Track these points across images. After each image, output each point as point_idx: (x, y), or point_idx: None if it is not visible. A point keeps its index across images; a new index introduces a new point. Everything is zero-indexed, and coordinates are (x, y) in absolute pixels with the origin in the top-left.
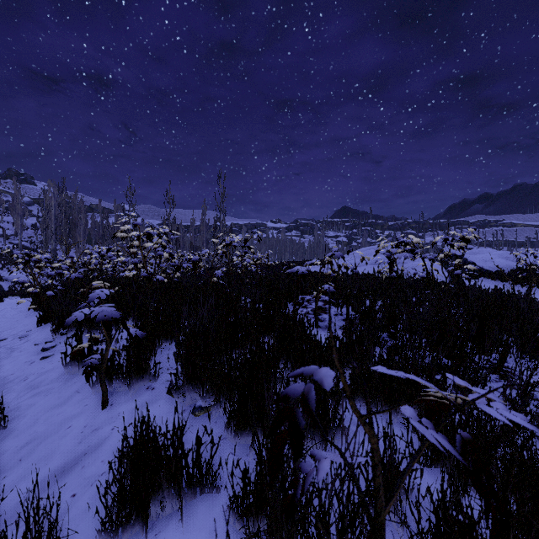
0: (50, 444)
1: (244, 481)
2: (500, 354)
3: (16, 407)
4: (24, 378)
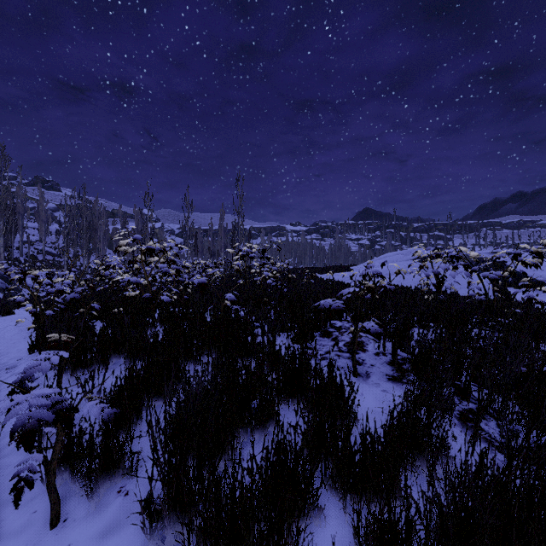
0: None
1: None
2: None
3: None
4: None
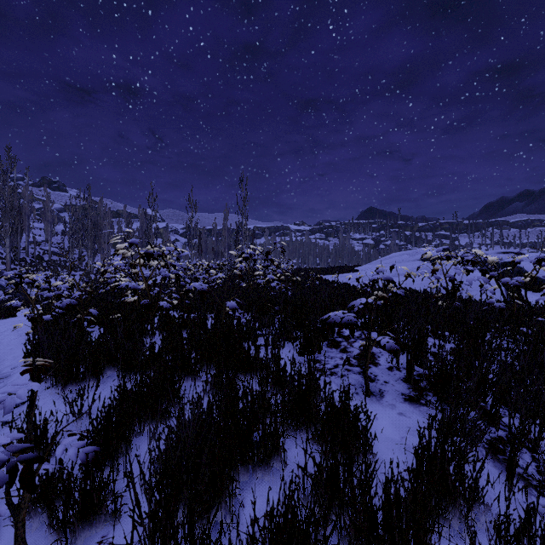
0: None
1: None
2: None
3: None
4: None
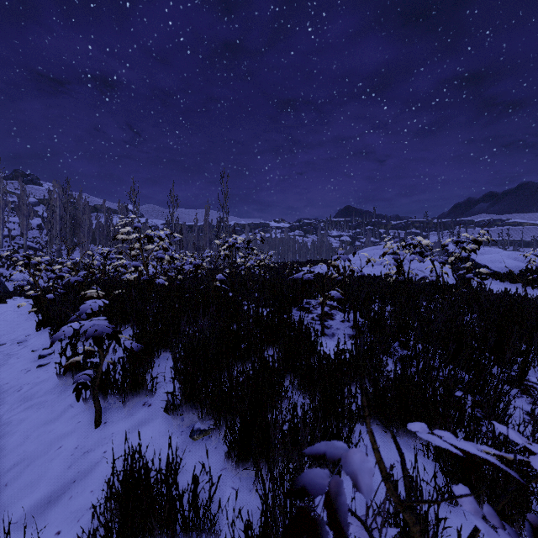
0: (38, 467)
1: (246, 535)
2: (520, 366)
3: (7, 421)
4: (18, 388)
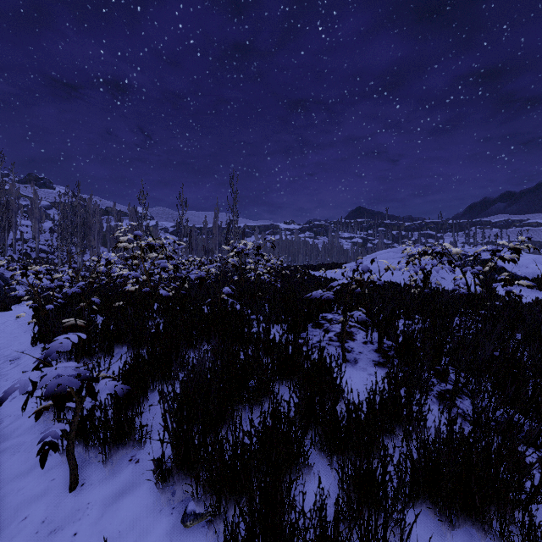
0: None
1: None
2: None
3: None
4: None
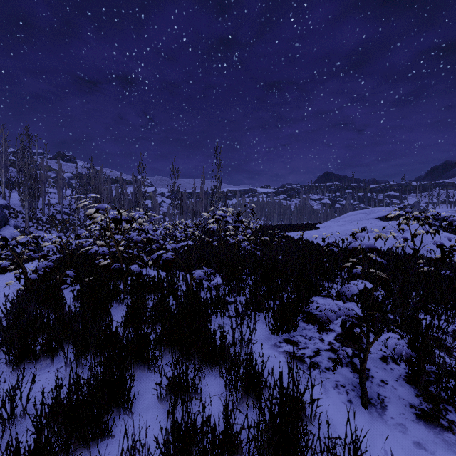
0: None
1: None
2: None
3: None
4: None
